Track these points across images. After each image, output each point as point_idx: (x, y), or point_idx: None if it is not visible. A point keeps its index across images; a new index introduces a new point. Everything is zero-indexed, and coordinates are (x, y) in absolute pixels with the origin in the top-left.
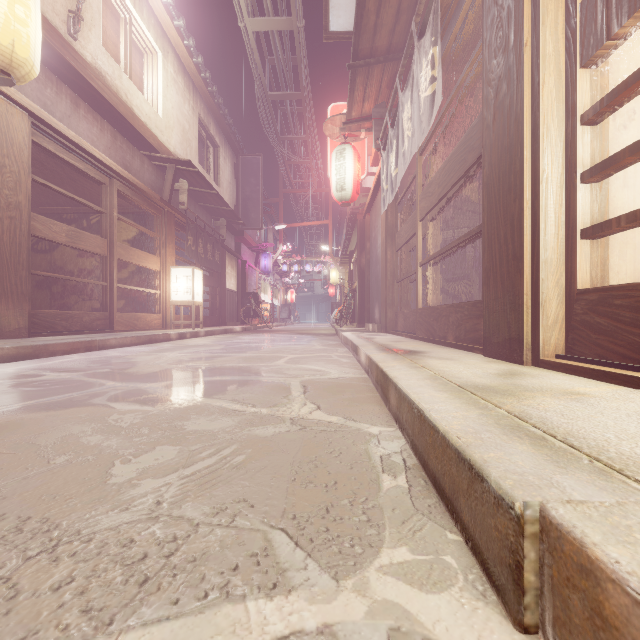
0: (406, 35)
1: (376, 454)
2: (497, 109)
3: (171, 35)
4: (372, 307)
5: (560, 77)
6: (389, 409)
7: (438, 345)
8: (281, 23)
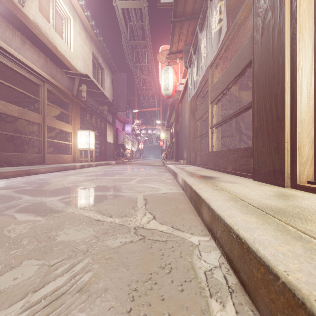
0: (202, 4)
1: (200, 269)
2: (264, 29)
3: (78, 9)
4: (182, 151)
5: (310, 2)
6: (202, 219)
7: (222, 172)
8: (135, 4)
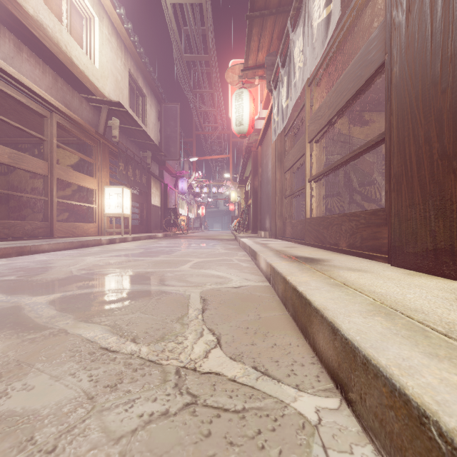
0: None
1: None
2: None
3: (105, 4)
4: (263, 218)
5: None
6: (313, 348)
7: (330, 251)
8: None
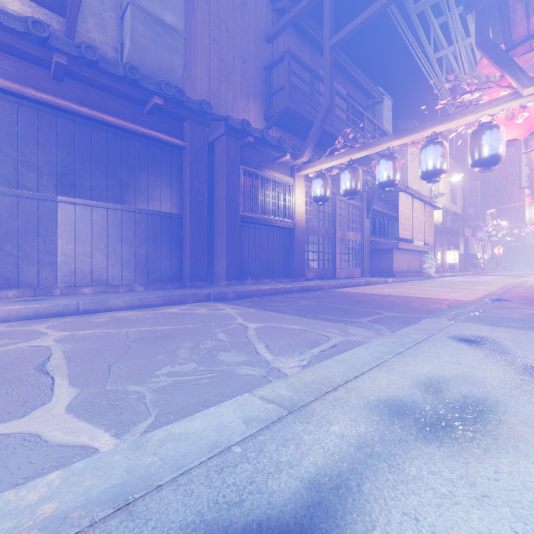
0: None
1: None
2: None
3: None
4: None
5: None
6: None
7: None
8: None
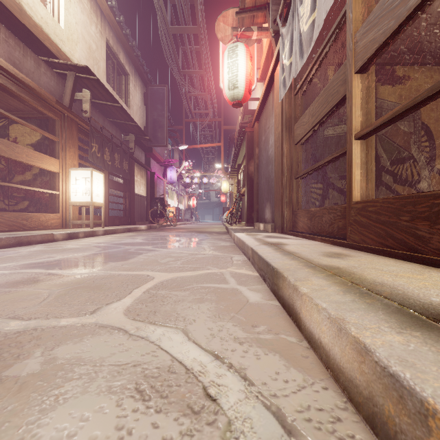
0: None
1: None
2: None
3: None
4: (262, 207)
5: None
6: None
7: None
8: None
